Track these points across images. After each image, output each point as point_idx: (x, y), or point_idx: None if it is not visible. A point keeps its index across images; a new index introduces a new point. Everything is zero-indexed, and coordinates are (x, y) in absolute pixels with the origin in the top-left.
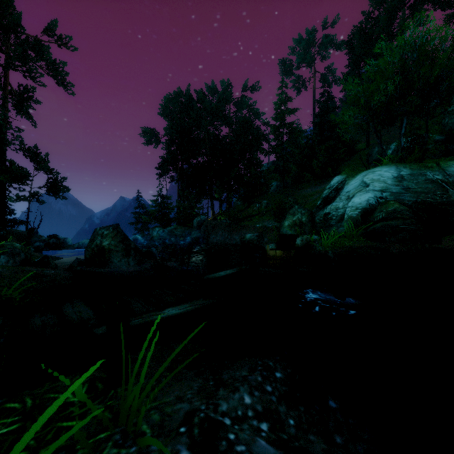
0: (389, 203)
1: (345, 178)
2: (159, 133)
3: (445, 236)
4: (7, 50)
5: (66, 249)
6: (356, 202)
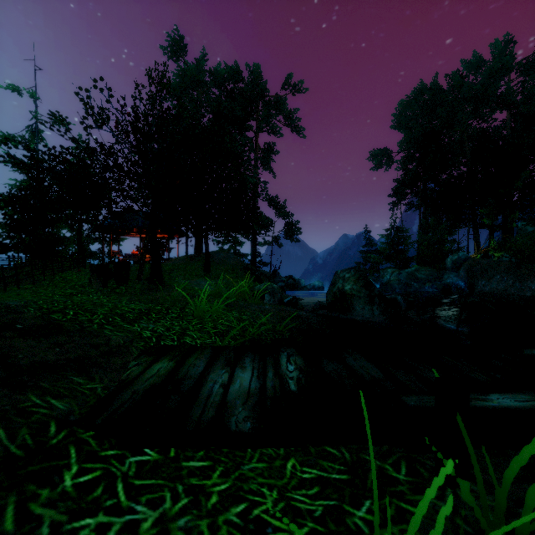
0: None
1: None
2: (391, 151)
3: None
4: (257, 117)
5: (301, 290)
6: None
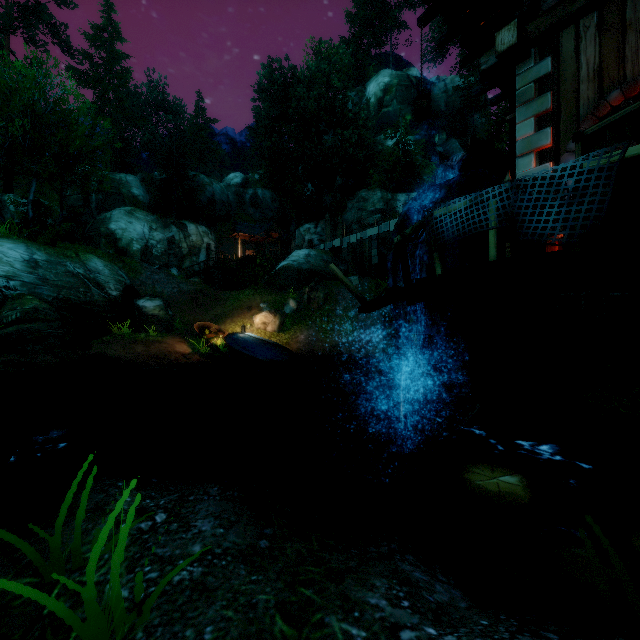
0: (25, 298)
1: None
2: None
3: (93, 340)
4: None
5: None
6: None
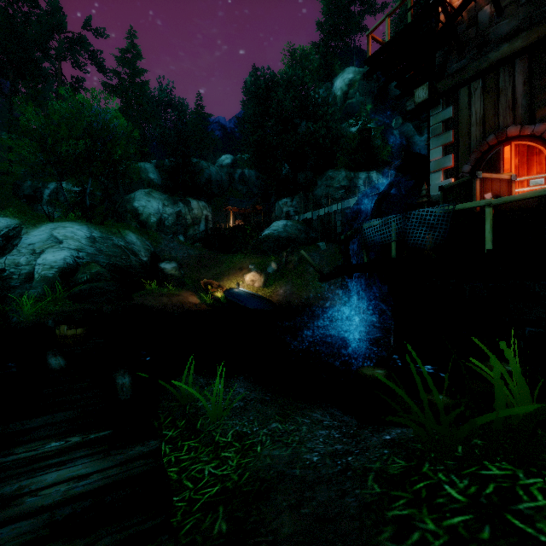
0: (91, 265)
1: (20, 224)
2: None
3: (134, 294)
4: None
5: None
6: (50, 260)
